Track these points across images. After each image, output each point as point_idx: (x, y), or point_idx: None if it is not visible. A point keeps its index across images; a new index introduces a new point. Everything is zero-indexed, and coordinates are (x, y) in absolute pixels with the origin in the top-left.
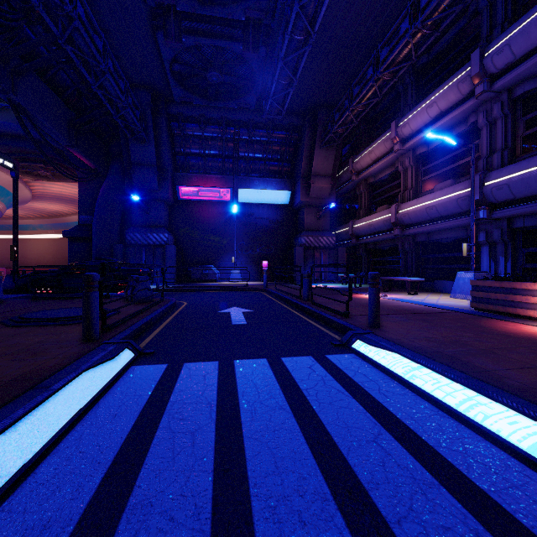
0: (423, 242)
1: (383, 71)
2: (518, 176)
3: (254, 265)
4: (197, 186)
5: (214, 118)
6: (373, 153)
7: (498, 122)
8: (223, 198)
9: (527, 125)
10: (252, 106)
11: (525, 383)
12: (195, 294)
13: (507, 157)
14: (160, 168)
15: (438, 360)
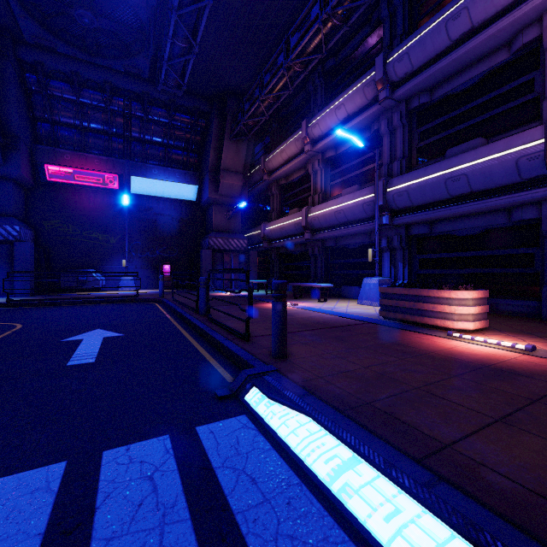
0: (331, 248)
1: (294, 59)
2: (416, 184)
3: (153, 270)
4: (71, 167)
5: (94, 81)
6: (285, 152)
7: (398, 132)
8: (110, 186)
9: (421, 137)
10: (144, 74)
11: (513, 475)
12: (52, 310)
13: (405, 166)
14: (6, 133)
15: (372, 428)
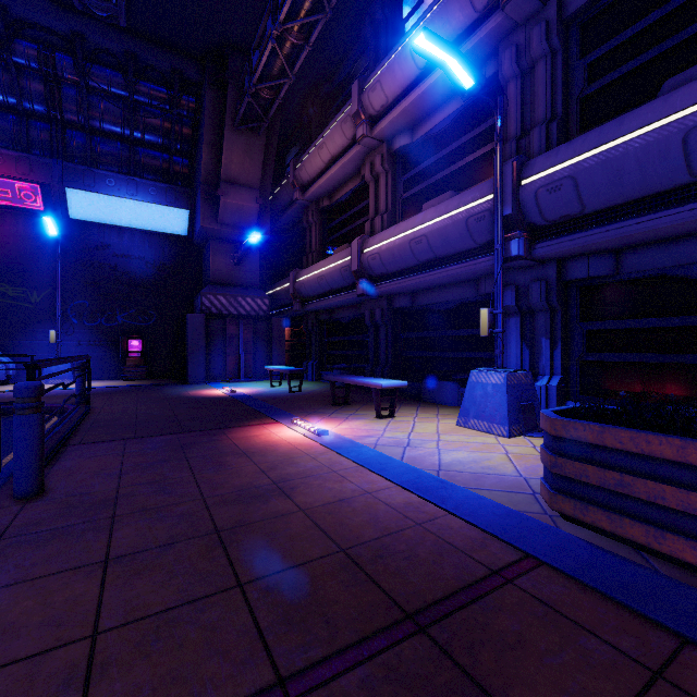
0: (404, 310)
1: None
2: (598, 156)
3: (111, 348)
4: None
5: None
6: (325, 147)
7: (539, 67)
8: (29, 204)
9: (589, 75)
10: None
11: None
12: None
13: (557, 134)
14: None
15: None
